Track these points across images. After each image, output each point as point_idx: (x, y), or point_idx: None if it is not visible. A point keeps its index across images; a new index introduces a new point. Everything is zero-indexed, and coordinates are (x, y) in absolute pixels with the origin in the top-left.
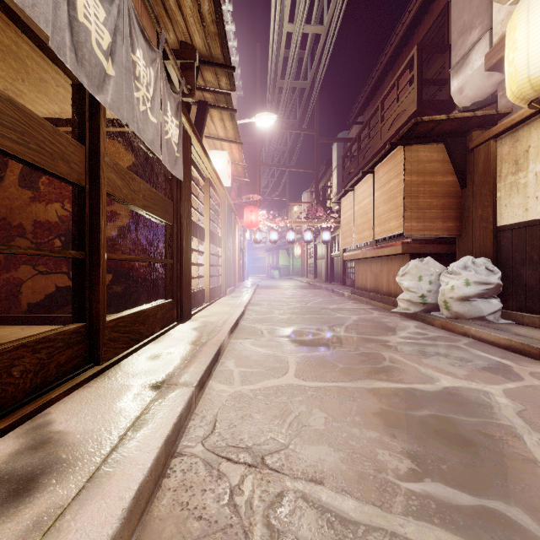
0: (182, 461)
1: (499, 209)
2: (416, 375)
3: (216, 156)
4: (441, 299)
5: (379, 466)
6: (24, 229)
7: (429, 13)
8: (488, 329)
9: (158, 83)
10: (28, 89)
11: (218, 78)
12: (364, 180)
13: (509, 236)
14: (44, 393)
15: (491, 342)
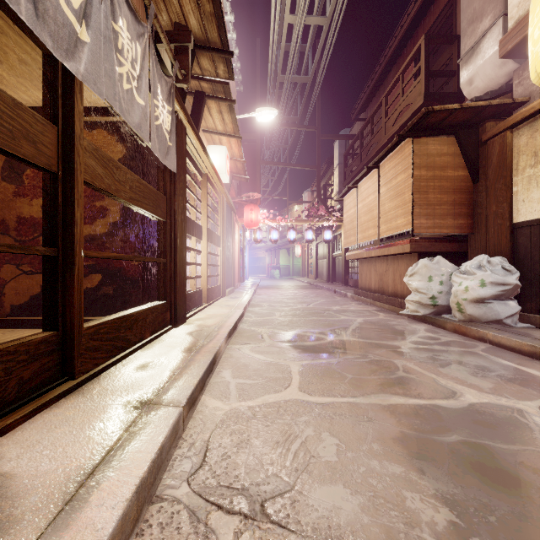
0: (161, 509)
1: (515, 205)
2: (436, 387)
3: (214, 151)
4: (454, 300)
5: (409, 517)
6: (6, 226)
7: (435, 4)
8: (508, 334)
9: (146, 61)
10: (7, 73)
11: (215, 65)
12: (368, 176)
13: (527, 233)
14: None
15: (512, 349)
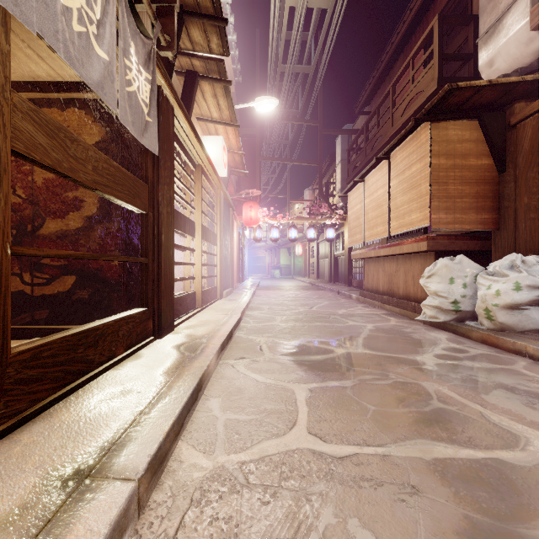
0: None
1: None
2: (488, 428)
3: (210, 142)
4: (481, 306)
5: None
6: None
7: None
8: None
9: (111, 5)
10: None
11: (207, 37)
12: (376, 168)
13: None
14: None
15: None
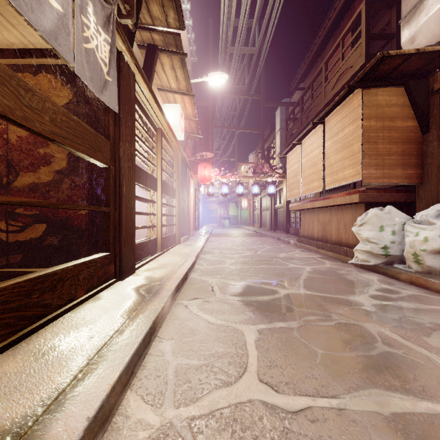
0: None
1: None
2: None
3: (169, 109)
4: (410, 251)
5: None
6: None
7: None
8: None
9: None
10: None
11: (165, 11)
12: (312, 132)
13: None
14: None
15: None
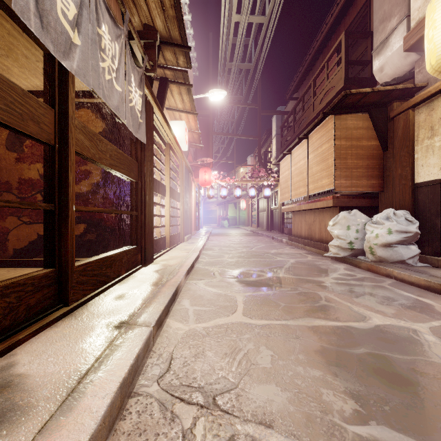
0: (138, 401)
1: (416, 169)
2: (350, 313)
3: (175, 125)
4: (367, 245)
5: (325, 407)
6: (10, 186)
7: (353, 6)
8: (409, 271)
9: (122, 56)
10: (11, 64)
11: (176, 57)
12: (299, 145)
13: (425, 192)
14: (12, 334)
15: (412, 283)
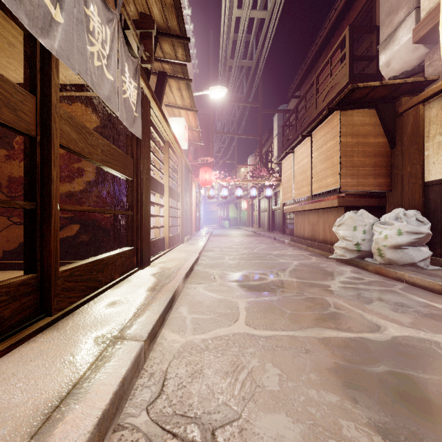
0: (122, 437)
1: (427, 166)
2: (363, 322)
3: (175, 122)
4: (375, 247)
5: None
6: None
7: (358, 0)
8: (422, 275)
9: (115, 43)
10: None
11: (175, 49)
12: (302, 143)
13: (437, 190)
14: None
15: (425, 288)
